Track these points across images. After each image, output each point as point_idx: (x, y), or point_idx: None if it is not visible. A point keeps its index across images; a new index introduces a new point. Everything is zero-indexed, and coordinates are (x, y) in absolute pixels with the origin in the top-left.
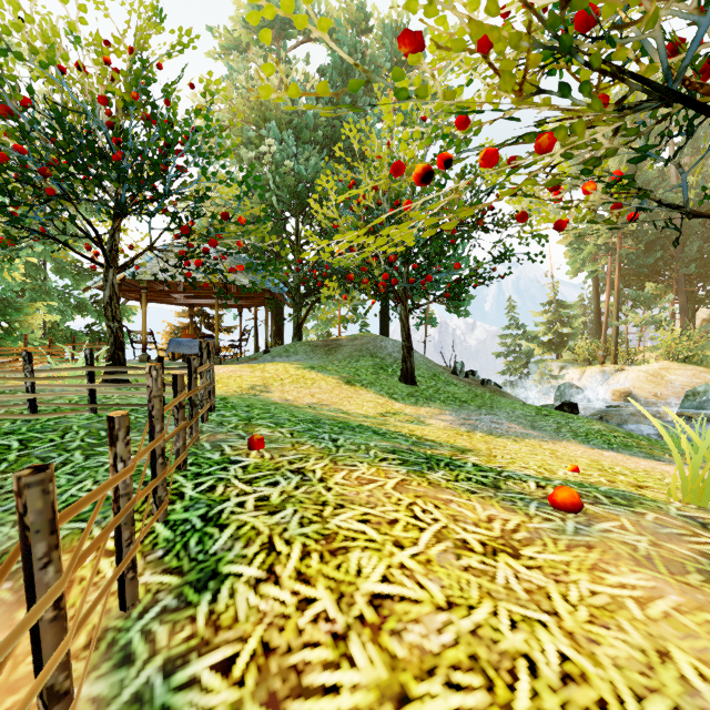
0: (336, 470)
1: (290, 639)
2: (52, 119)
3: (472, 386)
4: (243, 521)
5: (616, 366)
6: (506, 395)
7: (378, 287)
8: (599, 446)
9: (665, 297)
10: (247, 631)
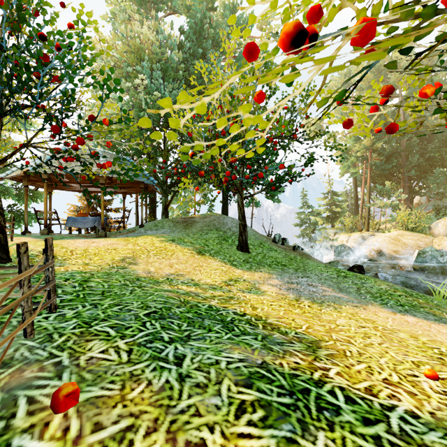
0: None
1: None
2: None
3: (286, 251)
4: None
5: (369, 233)
6: (310, 257)
7: (222, 181)
8: (397, 309)
9: (396, 190)
10: None
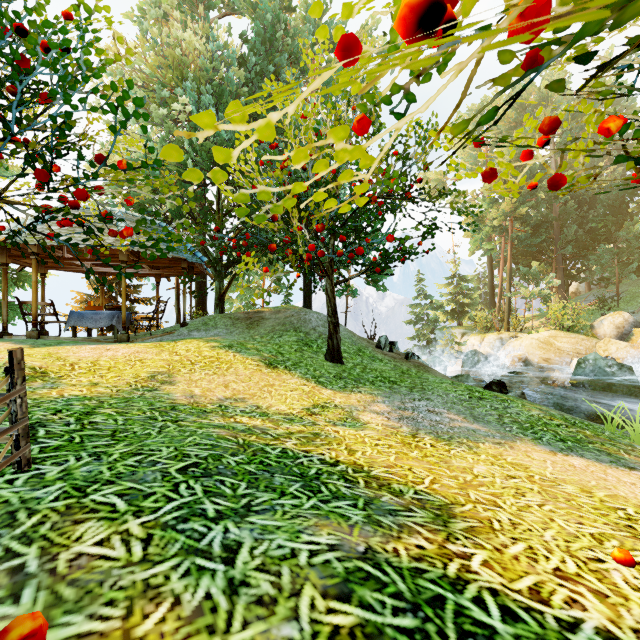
0: None
1: None
2: None
3: (396, 361)
4: None
5: (510, 334)
6: (430, 370)
7: (303, 259)
8: (556, 446)
9: (546, 274)
10: None
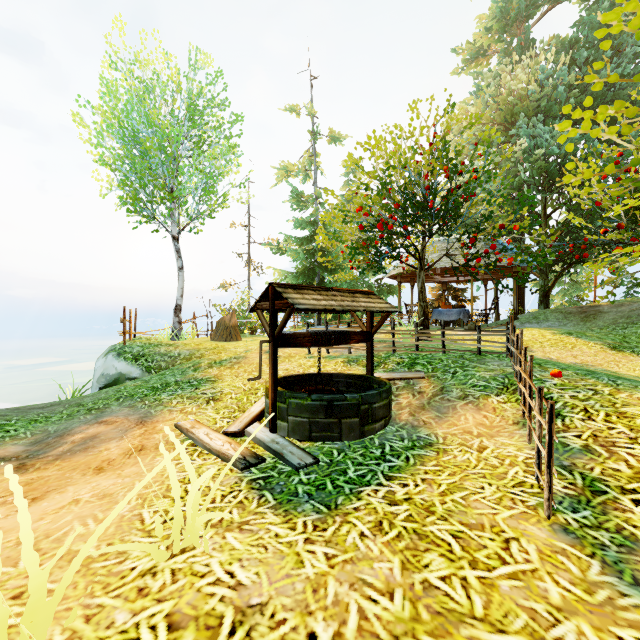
0: (619, 392)
1: (606, 435)
2: (402, 196)
3: None
4: (566, 401)
5: None
6: None
7: None
8: None
9: None
10: (583, 430)
